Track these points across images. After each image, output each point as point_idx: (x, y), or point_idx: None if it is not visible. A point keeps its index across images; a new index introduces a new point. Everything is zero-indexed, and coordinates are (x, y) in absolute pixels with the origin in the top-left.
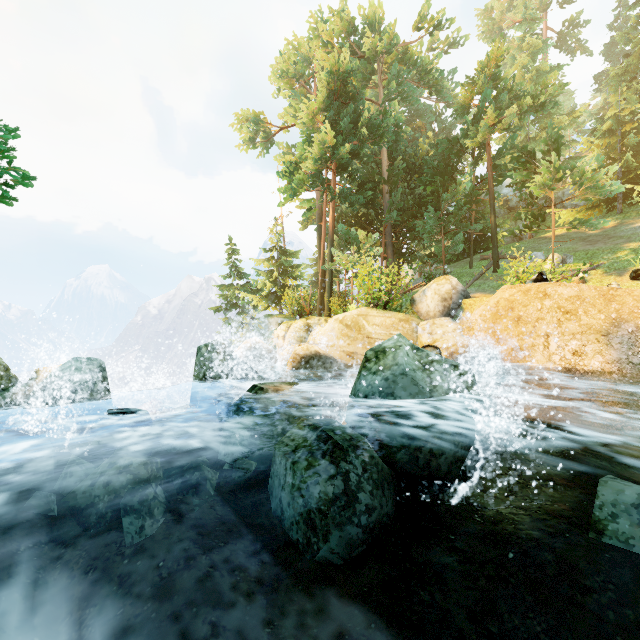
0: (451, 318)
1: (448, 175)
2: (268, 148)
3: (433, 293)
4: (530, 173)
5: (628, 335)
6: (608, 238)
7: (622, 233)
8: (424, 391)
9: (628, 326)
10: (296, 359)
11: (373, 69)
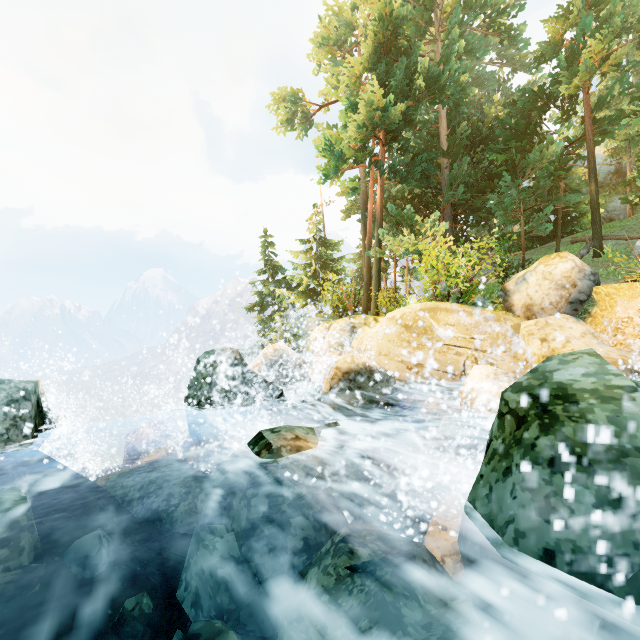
0: (573, 316)
1: (528, 138)
2: (307, 130)
3: (540, 278)
4: None
5: None
6: None
7: None
8: None
9: None
10: (336, 375)
11: (430, 18)
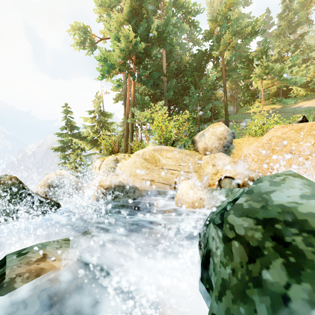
0: (225, 153)
1: (200, 73)
2: (93, 50)
3: (210, 134)
4: (249, 71)
5: None
6: (281, 113)
7: (288, 110)
8: None
9: None
10: (100, 190)
11: (158, 5)
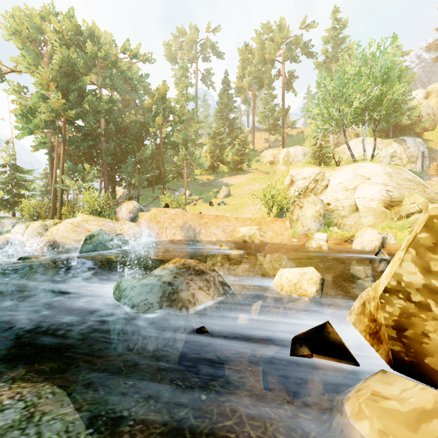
0: (133, 221)
1: (141, 141)
2: None
3: (125, 209)
4: (177, 152)
5: (187, 227)
6: (209, 185)
7: (214, 184)
8: (108, 248)
9: (187, 224)
10: (42, 245)
11: (94, 64)
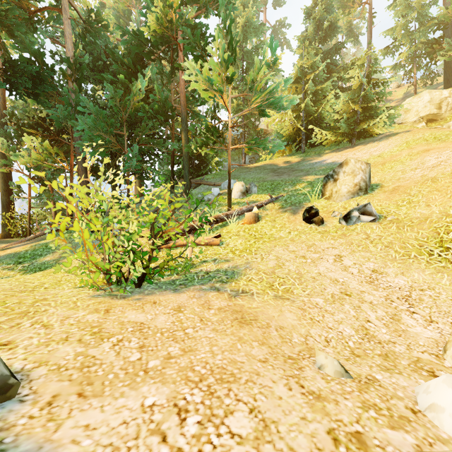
0: None
1: None
2: None
3: None
4: None
5: None
6: (292, 171)
7: (303, 167)
8: None
9: None
10: None
11: None
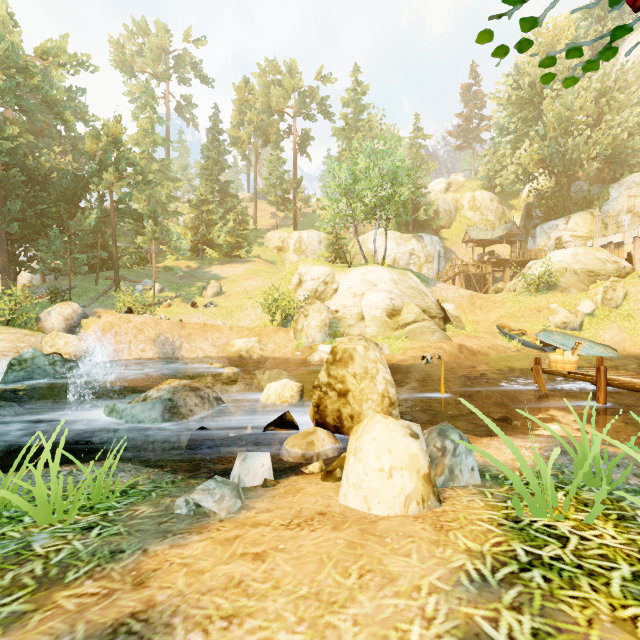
0: (73, 332)
1: (75, 203)
2: None
3: (58, 314)
4: (140, 227)
5: (163, 341)
6: (191, 276)
7: (198, 274)
8: (51, 374)
9: (163, 337)
10: None
11: None
